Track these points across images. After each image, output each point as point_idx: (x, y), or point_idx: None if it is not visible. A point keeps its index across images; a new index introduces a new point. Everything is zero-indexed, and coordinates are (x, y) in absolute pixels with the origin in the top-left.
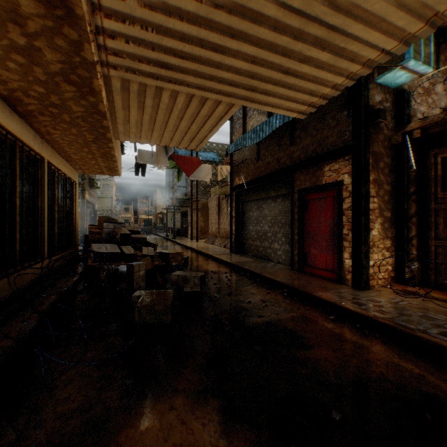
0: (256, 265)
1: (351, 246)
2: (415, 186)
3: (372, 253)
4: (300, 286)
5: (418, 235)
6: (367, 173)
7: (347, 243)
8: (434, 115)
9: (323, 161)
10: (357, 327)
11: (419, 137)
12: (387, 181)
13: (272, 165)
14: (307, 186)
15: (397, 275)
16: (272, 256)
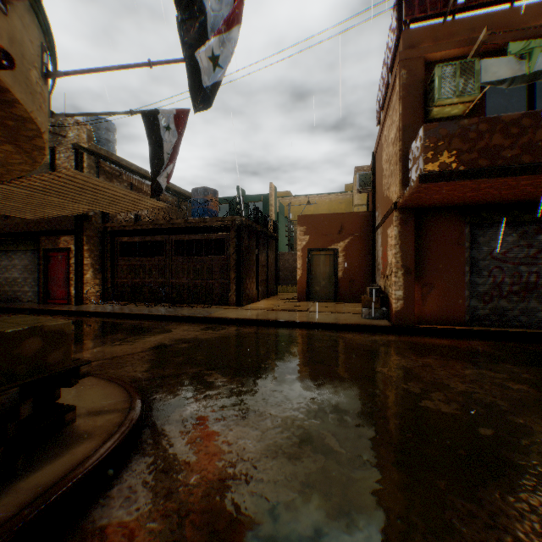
0: (7, 304)
1: (75, 283)
2: (111, 253)
3: (88, 286)
4: (41, 307)
5: (112, 277)
6: (84, 246)
7: (74, 282)
8: (116, 223)
9: (61, 234)
10: (65, 315)
11: (112, 231)
12: (98, 250)
13: (23, 226)
14: (52, 247)
15: (104, 297)
16: (24, 298)
